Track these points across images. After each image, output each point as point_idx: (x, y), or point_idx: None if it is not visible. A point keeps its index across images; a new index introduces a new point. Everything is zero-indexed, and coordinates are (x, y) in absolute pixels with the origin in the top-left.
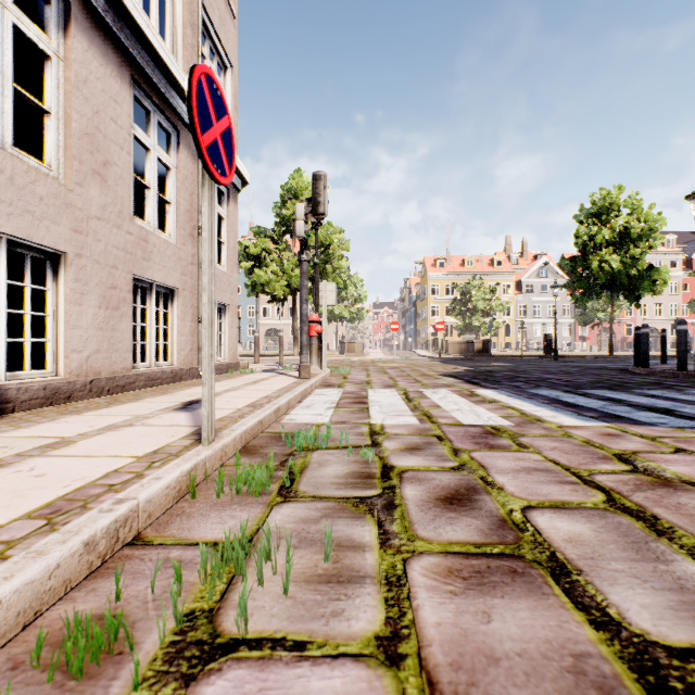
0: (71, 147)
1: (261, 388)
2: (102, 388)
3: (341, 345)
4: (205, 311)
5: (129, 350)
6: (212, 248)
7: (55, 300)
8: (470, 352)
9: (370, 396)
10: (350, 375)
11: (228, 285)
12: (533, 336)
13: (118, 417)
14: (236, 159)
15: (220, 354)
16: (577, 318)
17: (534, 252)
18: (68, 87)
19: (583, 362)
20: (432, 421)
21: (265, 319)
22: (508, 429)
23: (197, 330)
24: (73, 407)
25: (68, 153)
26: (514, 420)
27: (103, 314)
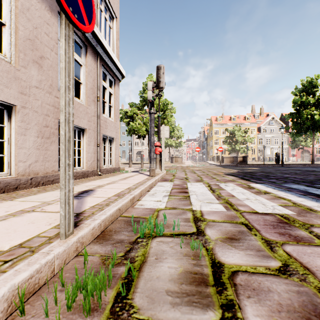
0: (18, 45)
1: (127, 182)
2: (39, 182)
3: (171, 159)
4: (62, 128)
5: (56, 161)
6: (69, 77)
7: (9, 132)
8: (236, 162)
9: (189, 188)
10: (176, 174)
11: (114, 128)
12: (266, 154)
13: (32, 203)
14: (118, 63)
15: (110, 163)
16: (290, 145)
17: (267, 113)
18: (17, 11)
19: (298, 167)
20: (235, 209)
21: (136, 147)
22: (295, 218)
23: (97, 150)
24: (15, 194)
25: (17, 49)
26: (293, 209)
27: (40, 141)
